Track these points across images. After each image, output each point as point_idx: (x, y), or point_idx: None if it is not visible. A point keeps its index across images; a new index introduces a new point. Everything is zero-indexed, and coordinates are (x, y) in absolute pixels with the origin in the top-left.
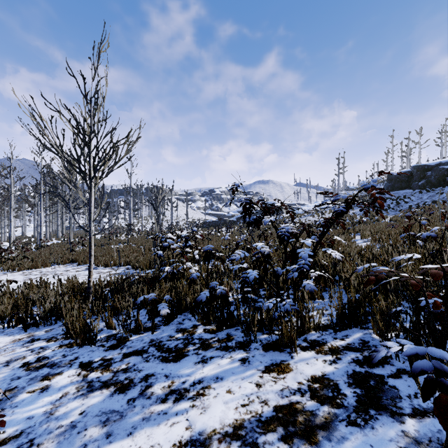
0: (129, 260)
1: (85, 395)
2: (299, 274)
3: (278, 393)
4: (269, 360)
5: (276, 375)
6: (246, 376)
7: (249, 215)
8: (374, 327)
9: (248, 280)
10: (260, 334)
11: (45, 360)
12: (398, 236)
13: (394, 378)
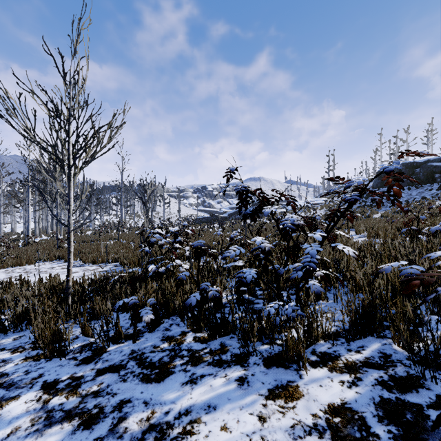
0: (117, 256)
1: (39, 432)
2: (304, 274)
3: (289, 431)
4: (273, 381)
5: (284, 403)
6: (245, 404)
7: (245, 206)
8: (396, 337)
9: (244, 280)
10: (259, 345)
11: (4, 377)
12: (396, 231)
13: (436, 409)
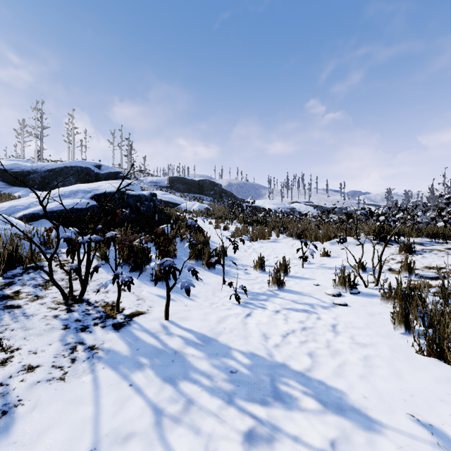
0: None
1: None
2: None
3: None
4: None
5: None
6: None
7: None
8: None
9: None
10: None
11: None
12: None
13: None
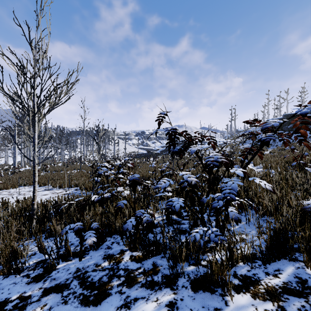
0: (77, 182)
1: None
2: (225, 204)
3: None
4: (201, 308)
5: None
6: None
7: (174, 145)
8: (309, 263)
9: (173, 208)
10: (186, 265)
11: None
12: (285, 164)
13: None
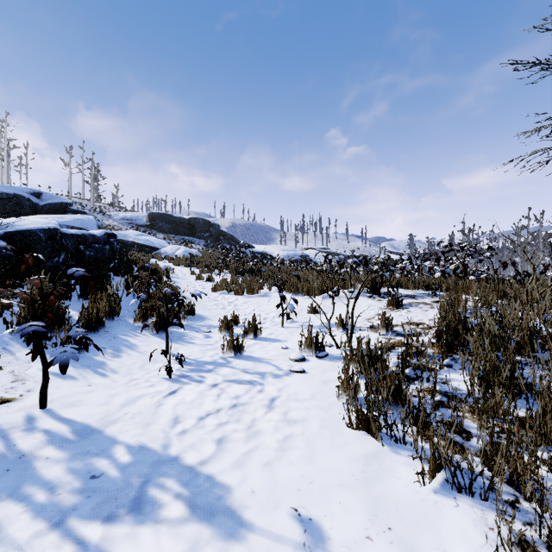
0: None
1: None
2: None
3: None
4: None
5: None
6: None
7: None
8: None
9: None
10: None
11: None
12: None
13: None
